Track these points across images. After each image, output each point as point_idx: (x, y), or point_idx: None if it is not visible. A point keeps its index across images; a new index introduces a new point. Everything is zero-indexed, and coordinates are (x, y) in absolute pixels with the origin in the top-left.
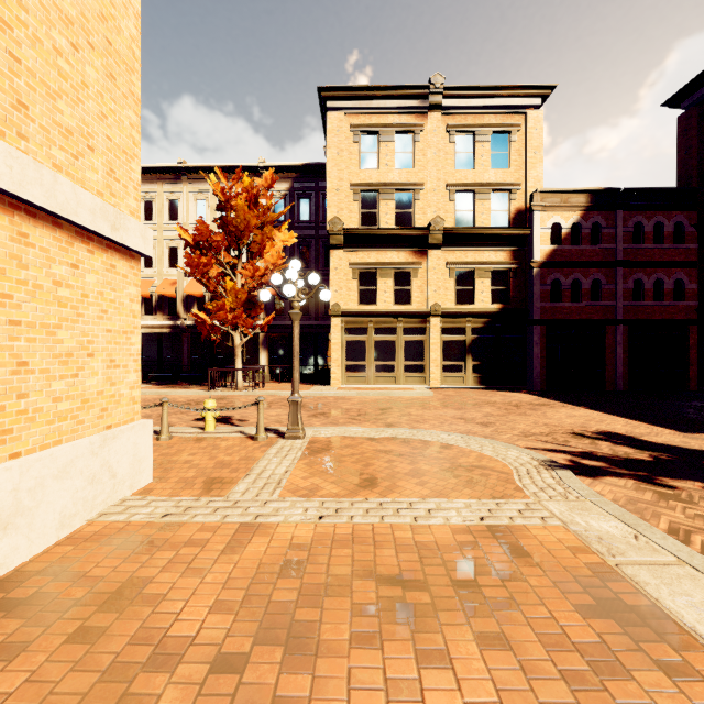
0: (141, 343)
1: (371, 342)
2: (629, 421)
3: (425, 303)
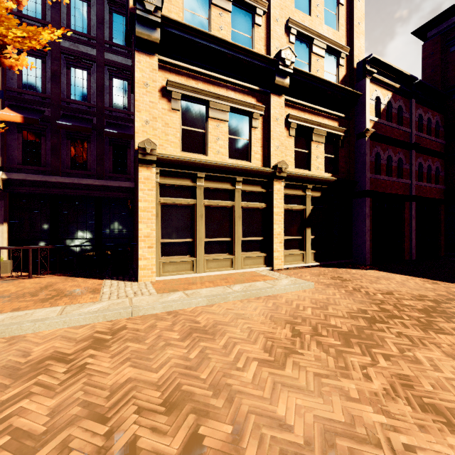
0: None
1: (200, 209)
2: None
3: (265, 161)
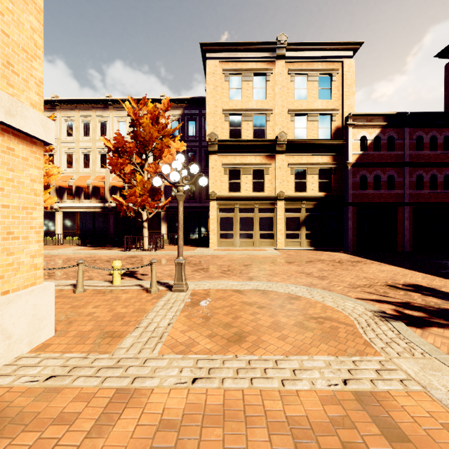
0: (81, 219)
1: (236, 218)
2: (425, 275)
3: (273, 191)
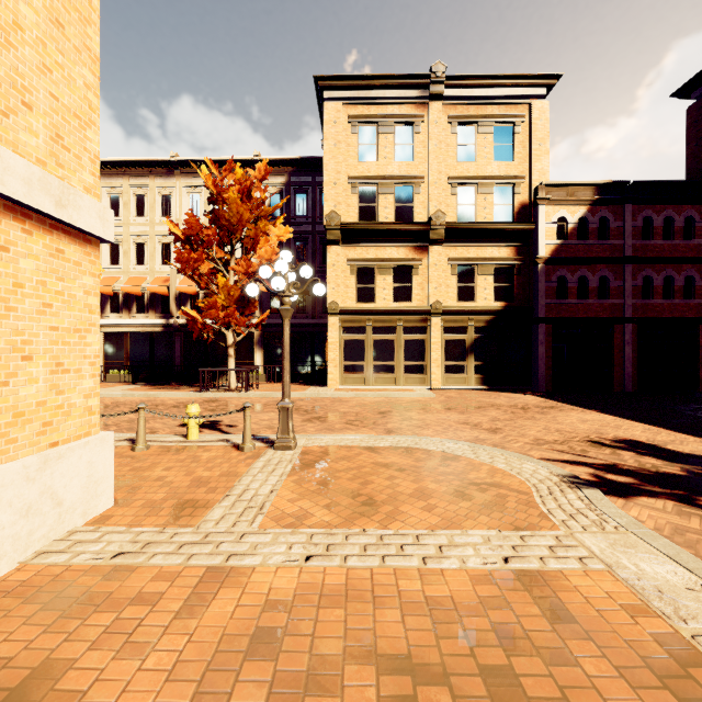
0: (132, 342)
1: (369, 341)
2: (647, 427)
3: (425, 300)
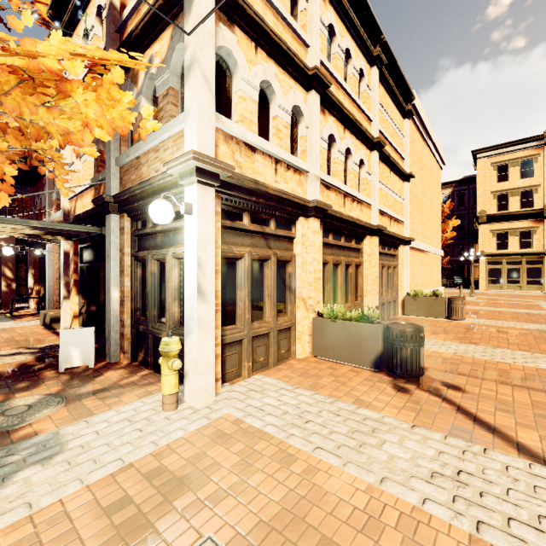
0: None
1: (504, 269)
2: None
3: (541, 247)
